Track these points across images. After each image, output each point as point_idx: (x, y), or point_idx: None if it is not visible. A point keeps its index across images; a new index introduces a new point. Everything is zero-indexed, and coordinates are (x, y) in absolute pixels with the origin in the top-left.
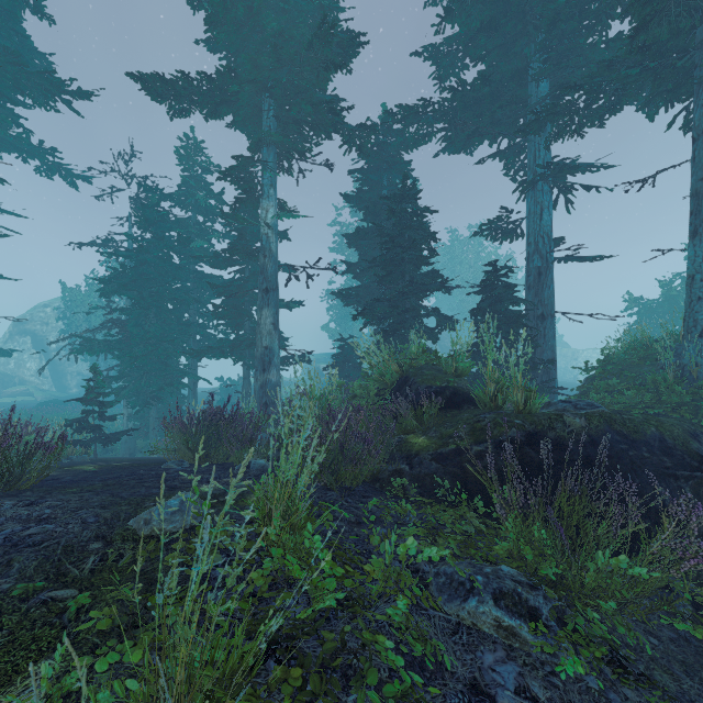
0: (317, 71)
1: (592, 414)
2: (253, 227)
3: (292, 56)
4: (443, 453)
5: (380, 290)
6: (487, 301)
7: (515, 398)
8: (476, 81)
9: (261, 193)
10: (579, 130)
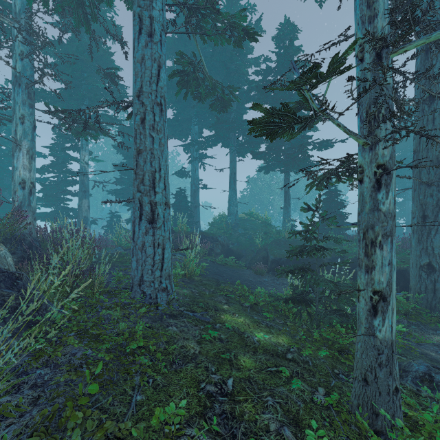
0: (114, 108)
1: (199, 232)
2: (64, 155)
3: (104, 100)
4: None
5: (131, 191)
6: (177, 201)
7: (184, 229)
8: (174, 120)
9: (82, 148)
10: (205, 148)
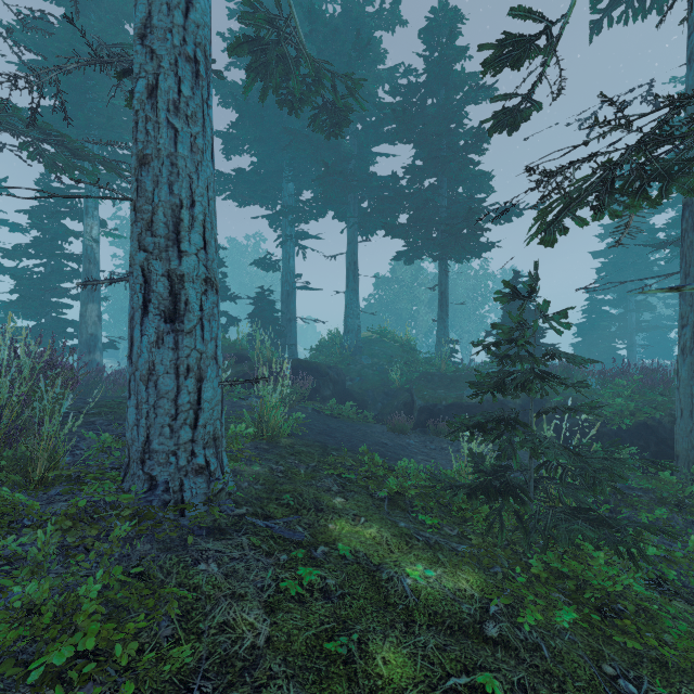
0: None
1: (294, 360)
2: (57, 228)
3: (125, 129)
4: (238, 376)
5: None
6: (258, 309)
7: (267, 355)
8: (252, 172)
9: (86, 213)
10: (306, 221)
